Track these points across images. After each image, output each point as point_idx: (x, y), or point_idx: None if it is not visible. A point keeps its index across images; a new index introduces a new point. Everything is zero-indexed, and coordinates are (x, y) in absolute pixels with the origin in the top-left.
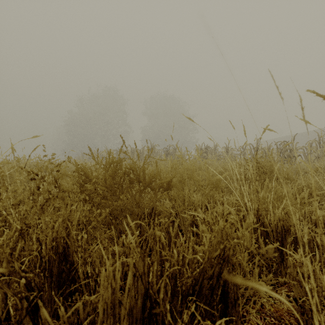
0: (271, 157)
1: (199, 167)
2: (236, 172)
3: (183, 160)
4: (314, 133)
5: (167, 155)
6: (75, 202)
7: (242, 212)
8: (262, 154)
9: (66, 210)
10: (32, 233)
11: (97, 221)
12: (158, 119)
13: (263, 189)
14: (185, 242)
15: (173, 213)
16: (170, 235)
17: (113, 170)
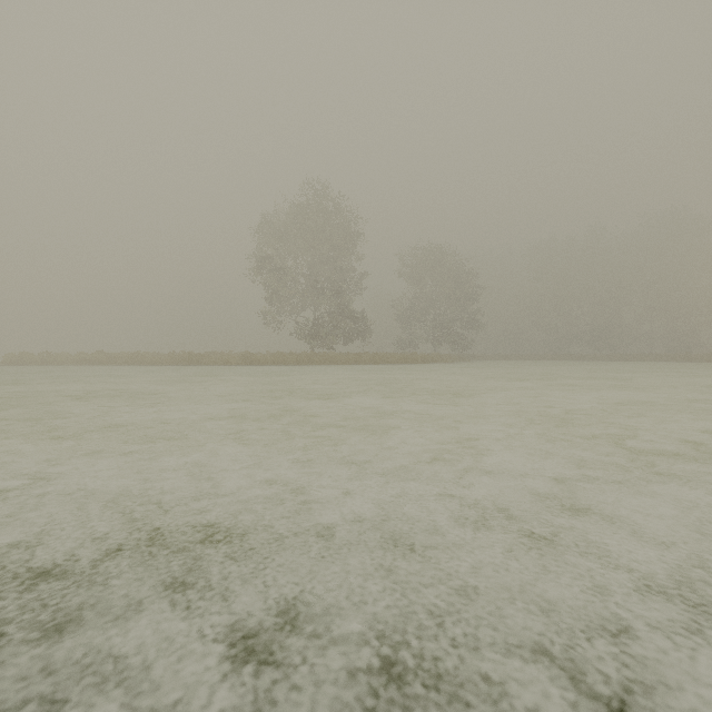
0: None
1: None
2: None
3: None
4: None
5: None
6: None
7: None
8: None
9: None
10: None
11: None
12: None
13: None
14: None
15: None
16: None
17: None
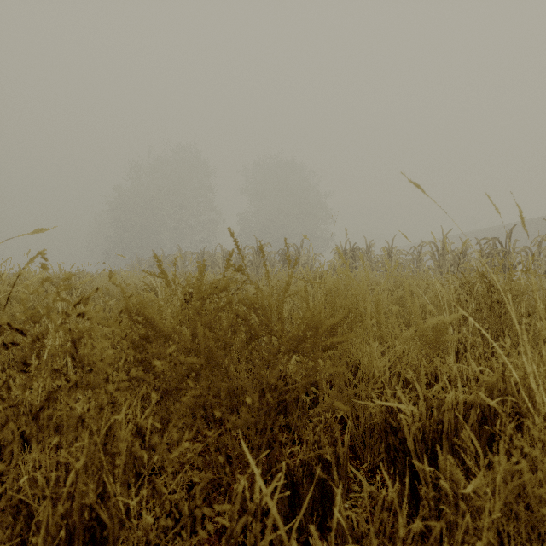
0: (515, 271)
1: (359, 287)
2: (514, 319)
3: (353, 281)
4: (533, 224)
5: (285, 261)
6: (122, 391)
7: (541, 421)
8: (453, 261)
9: (99, 424)
10: (3, 499)
11: (182, 463)
12: (267, 200)
13: (502, 336)
14: (352, 450)
15: (449, 491)
16: (336, 452)
17: (213, 310)
